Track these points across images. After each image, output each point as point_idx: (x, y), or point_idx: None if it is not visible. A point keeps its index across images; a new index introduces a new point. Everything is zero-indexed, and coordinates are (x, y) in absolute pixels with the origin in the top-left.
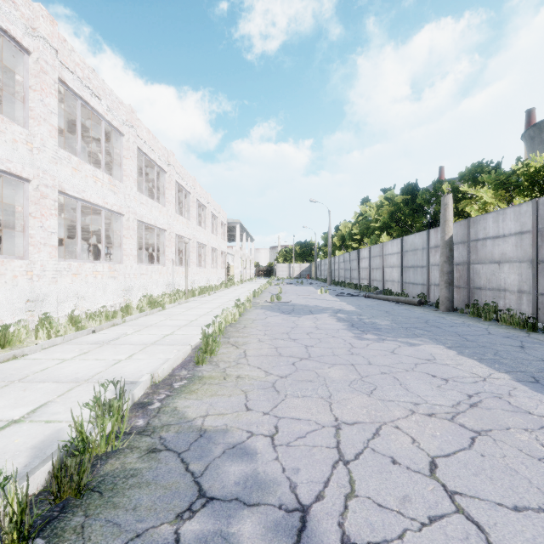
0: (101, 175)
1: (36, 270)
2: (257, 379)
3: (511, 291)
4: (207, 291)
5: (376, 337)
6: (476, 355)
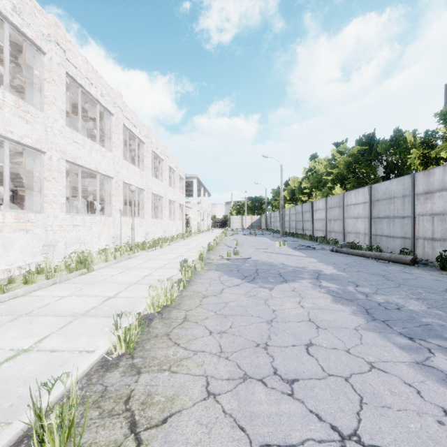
0: None
1: None
2: None
3: None
4: (159, 244)
5: None
6: None
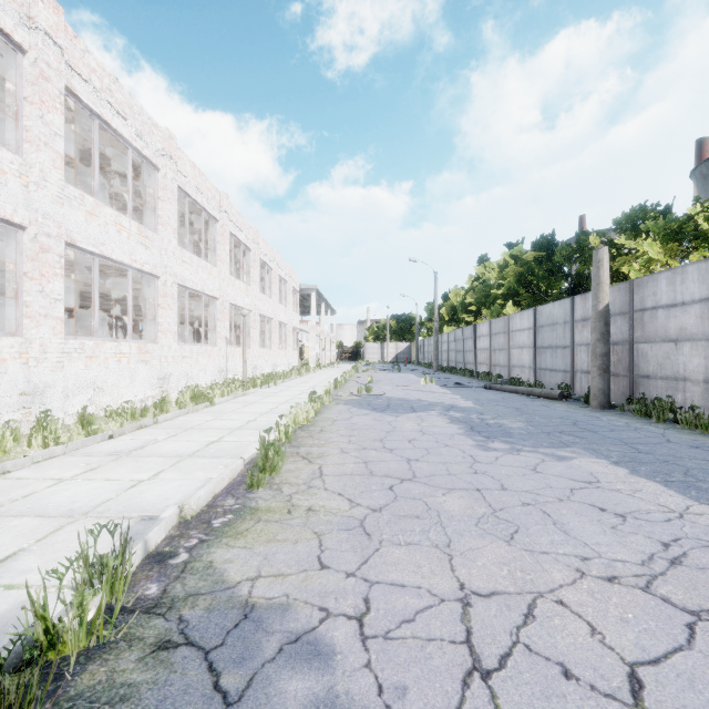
0: (127, 222)
1: (34, 352)
2: (338, 513)
3: (694, 381)
4: (273, 380)
5: (507, 447)
6: (658, 476)
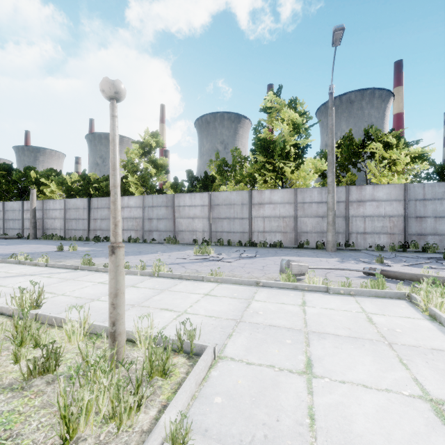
0: None
1: None
2: None
3: (58, 229)
4: None
5: (6, 246)
6: (42, 244)
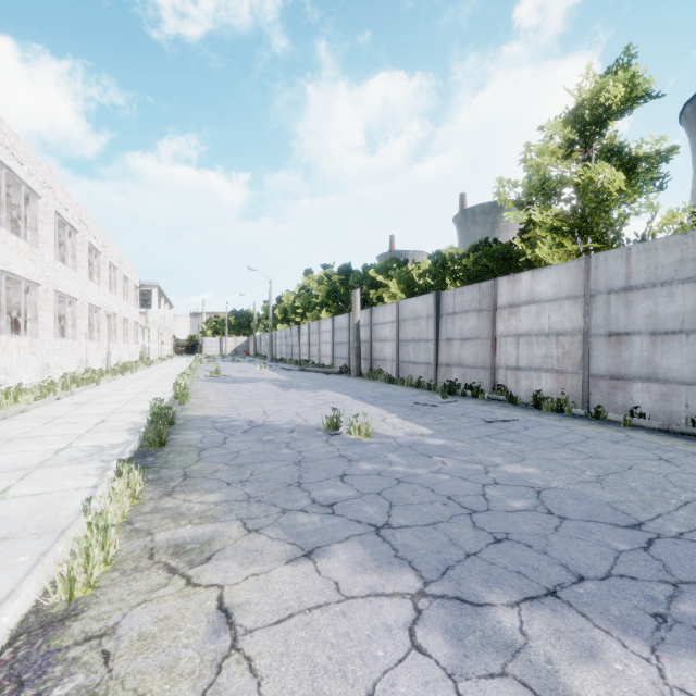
0: (23, 245)
1: None
2: (223, 406)
3: (389, 361)
4: (130, 370)
5: (296, 390)
6: (345, 393)
